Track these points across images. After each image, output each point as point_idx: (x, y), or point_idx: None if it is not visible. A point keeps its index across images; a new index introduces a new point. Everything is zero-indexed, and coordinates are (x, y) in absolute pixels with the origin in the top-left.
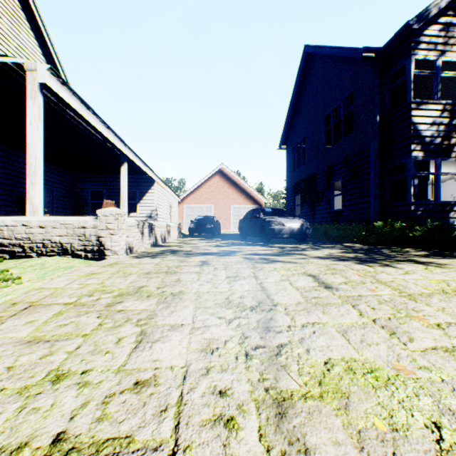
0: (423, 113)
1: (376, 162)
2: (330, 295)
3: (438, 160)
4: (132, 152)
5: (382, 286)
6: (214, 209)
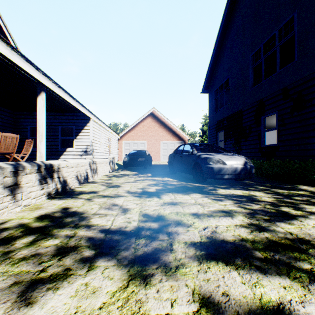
0: None
1: None
2: None
3: None
4: (52, 81)
5: None
6: (147, 144)
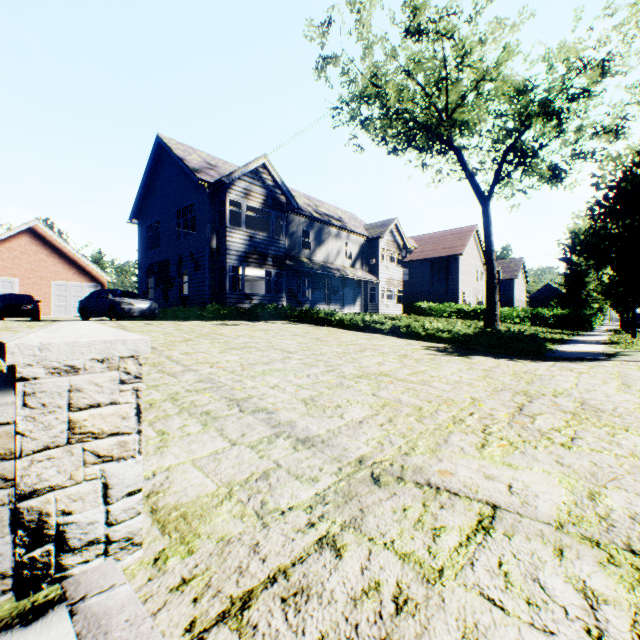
0: (235, 236)
1: (209, 262)
2: (151, 325)
3: (244, 267)
4: None
5: (174, 324)
6: (19, 285)
